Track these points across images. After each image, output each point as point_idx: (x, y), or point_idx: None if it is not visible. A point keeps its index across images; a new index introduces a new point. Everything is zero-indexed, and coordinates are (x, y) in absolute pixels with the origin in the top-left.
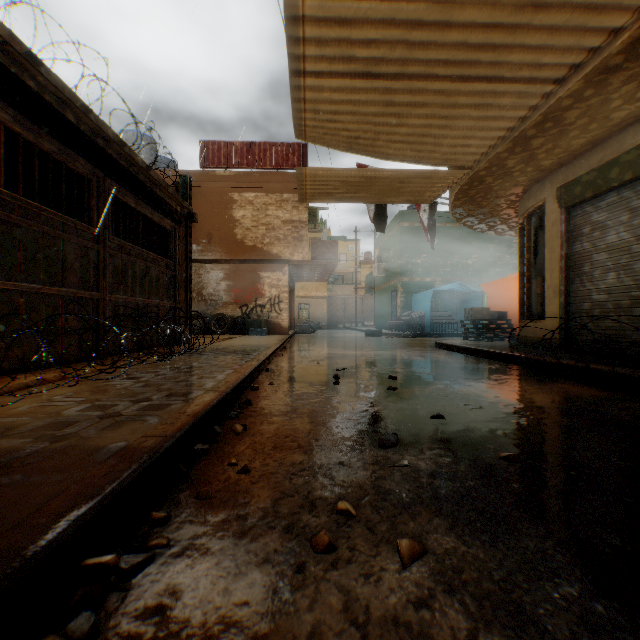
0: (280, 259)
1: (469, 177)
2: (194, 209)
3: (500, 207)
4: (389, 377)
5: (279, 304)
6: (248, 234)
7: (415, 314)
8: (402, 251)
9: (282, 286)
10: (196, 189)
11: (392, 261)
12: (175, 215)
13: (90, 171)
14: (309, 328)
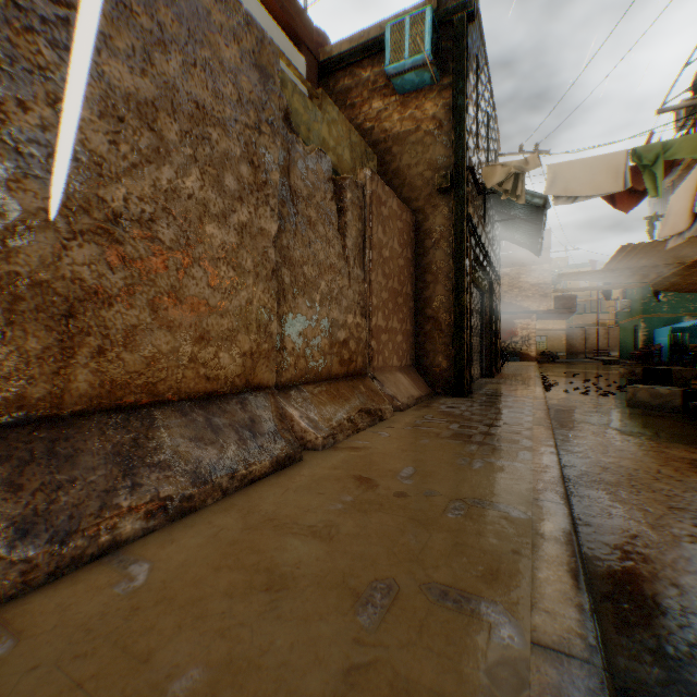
0: (529, 310)
1: (651, 283)
2: None
3: (689, 286)
4: (597, 376)
5: (528, 341)
6: (505, 295)
7: (652, 347)
8: (642, 292)
9: (530, 329)
10: None
11: (633, 299)
12: None
13: None
14: (548, 358)
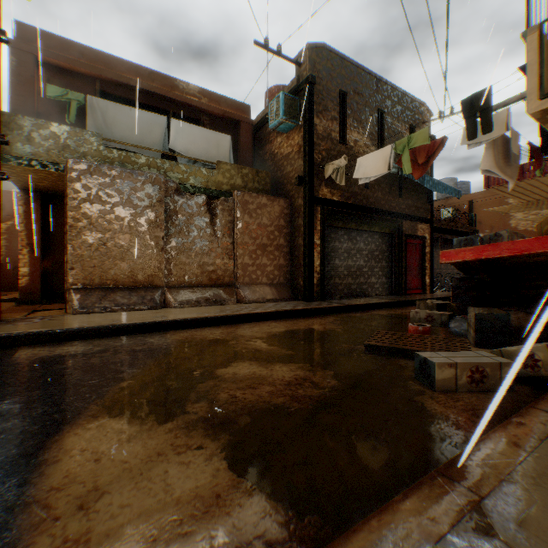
0: None
1: None
2: (479, 214)
3: None
4: None
5: None
6: (518, 223)
7: None
8: None
9: None
10: (481, 202)
11: None
12: (466, 234)
13: (438, 235)
14: None
